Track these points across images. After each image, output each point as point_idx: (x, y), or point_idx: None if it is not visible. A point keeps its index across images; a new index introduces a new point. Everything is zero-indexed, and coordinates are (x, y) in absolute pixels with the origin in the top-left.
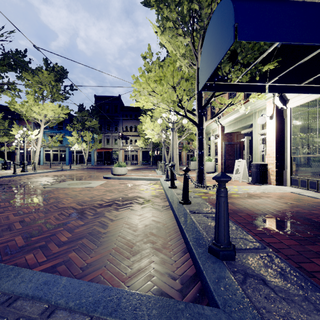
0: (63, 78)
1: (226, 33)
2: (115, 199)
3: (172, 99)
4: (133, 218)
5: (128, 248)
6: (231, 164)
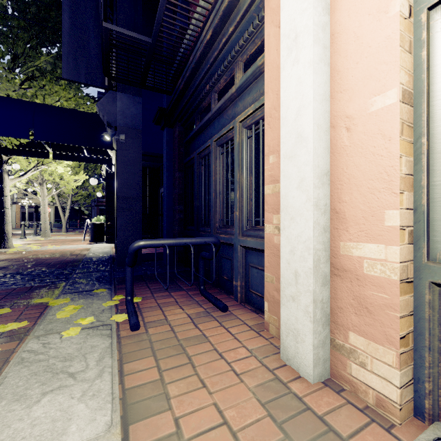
0: None
1: None
2: None
3: None
4: None
5: None
6: None
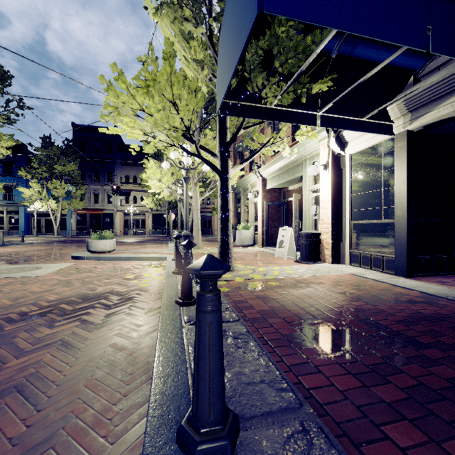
0: (3, 85)
1: (248, 1)
2: (65, 300)
3: (172, 124)
4: (73, 343)
5: (2, 439)
6: (275, 233)
